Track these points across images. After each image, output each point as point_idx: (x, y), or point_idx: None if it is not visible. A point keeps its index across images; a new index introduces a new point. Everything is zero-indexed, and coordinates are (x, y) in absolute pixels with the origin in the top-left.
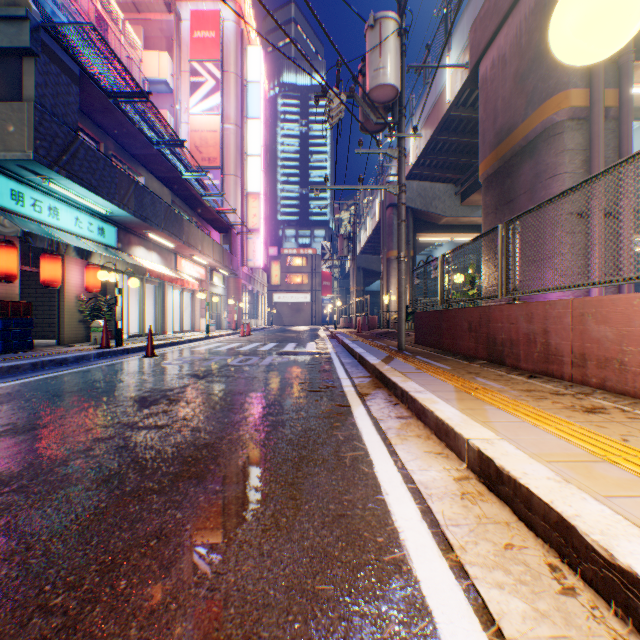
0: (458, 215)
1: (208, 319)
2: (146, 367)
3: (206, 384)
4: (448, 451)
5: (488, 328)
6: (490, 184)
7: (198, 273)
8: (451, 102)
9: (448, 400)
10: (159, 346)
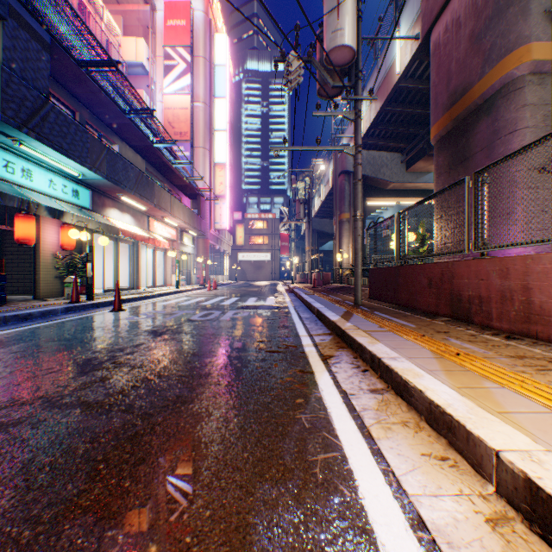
0: (404, 181)
1: (178, 275)
2: (108, 322)
3: (161, 342)
4: (455, 455)
5: (452, 284)
6: (443, 145)
7: (169, 234)
8: (401, 73)
9: (433, 372)
10: (129, 300)
